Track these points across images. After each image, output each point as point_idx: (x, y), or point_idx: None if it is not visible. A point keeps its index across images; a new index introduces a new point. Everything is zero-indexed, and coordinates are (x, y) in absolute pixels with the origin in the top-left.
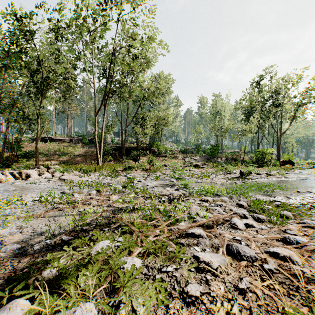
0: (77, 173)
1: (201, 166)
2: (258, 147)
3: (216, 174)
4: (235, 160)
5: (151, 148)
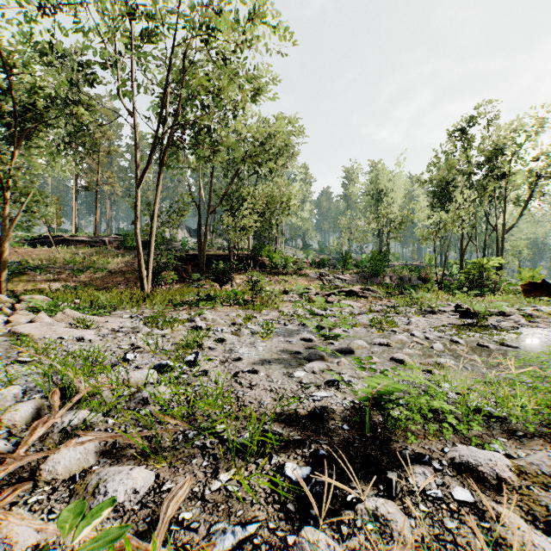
0: (73, 314)
1: (360, 293)
2: (462, 257)
3: (405, 315)
4: (424, 282)
5: (258, 258)
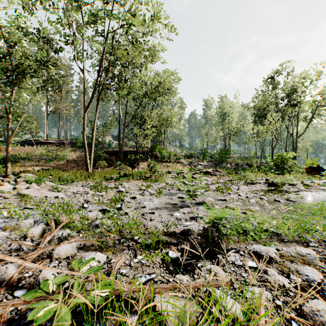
0: (50, 184)
1: (212, 173)
2: (272, 152)
3: (237, 185)
4: (250, 166)
5: (153, 152)
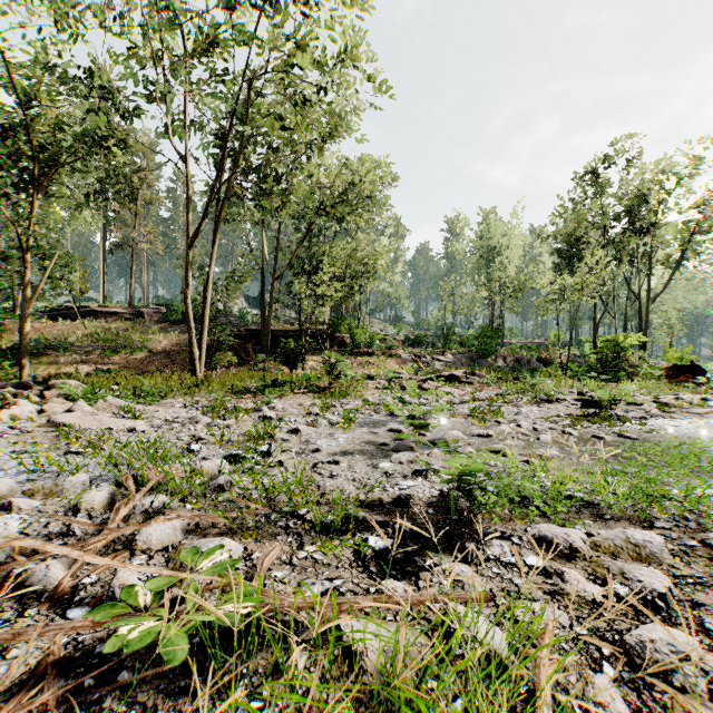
0: (117, 402)
1: (463, 378)
2: (594, 333)
3: (515, 404)
4: (545, 364)
5: (336, 334)
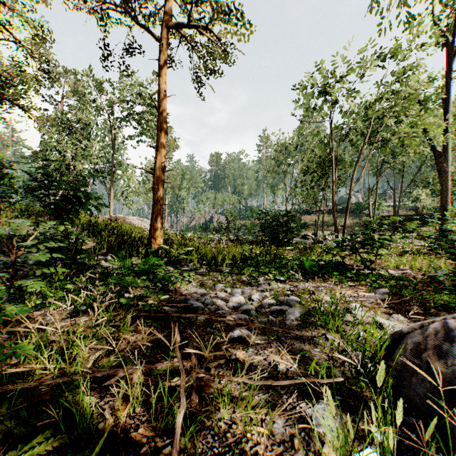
0: None
1: None
2: None
3: None
4: None
5: None
